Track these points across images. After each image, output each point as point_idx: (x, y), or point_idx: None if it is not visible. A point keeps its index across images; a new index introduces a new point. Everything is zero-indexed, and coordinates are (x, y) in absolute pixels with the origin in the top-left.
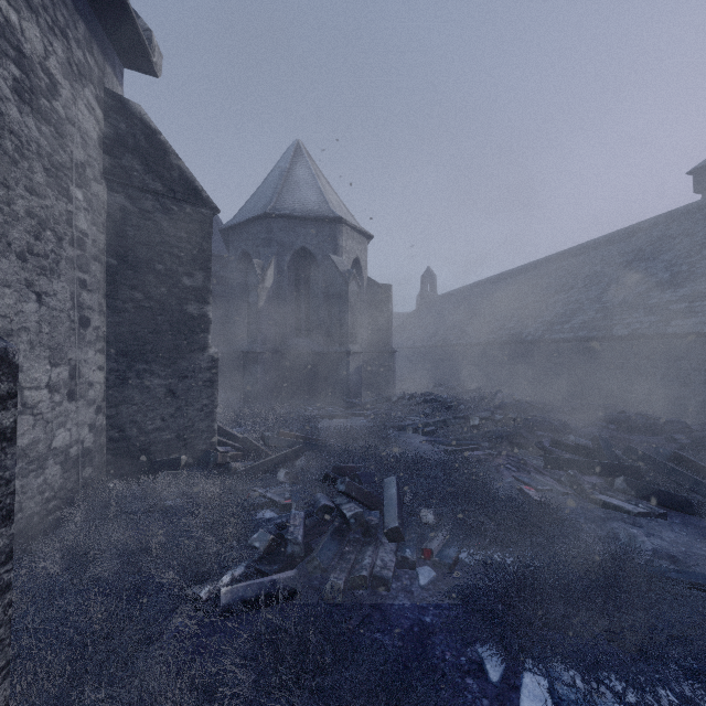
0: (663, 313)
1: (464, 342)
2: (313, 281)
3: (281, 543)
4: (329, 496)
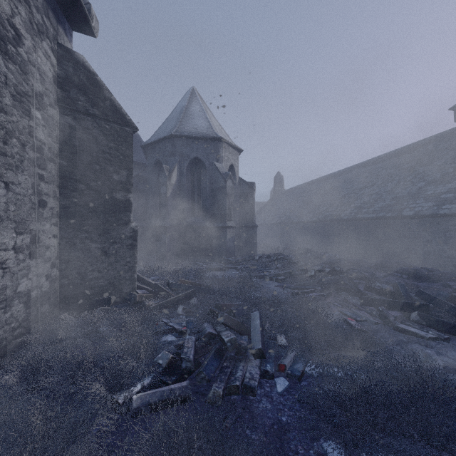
0: (437, 200)
1: (302, 220)
2: (203, 180)
3: (178, 359)
4: (212, 325)
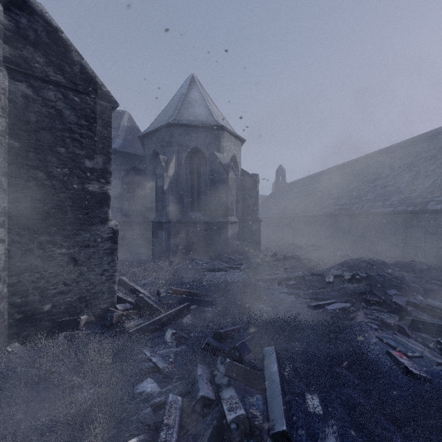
0: None
1: (308, 214)
2: (203, 171)
3: None
4: (209, 369)
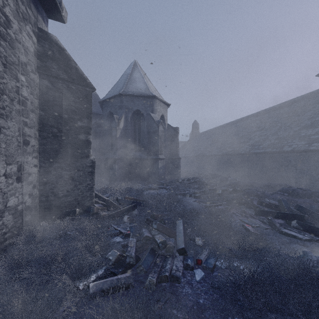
0: (308, 140)
1: (212, 154)
2: (142, 125)
3: (124, 256)
4: (148, 230)
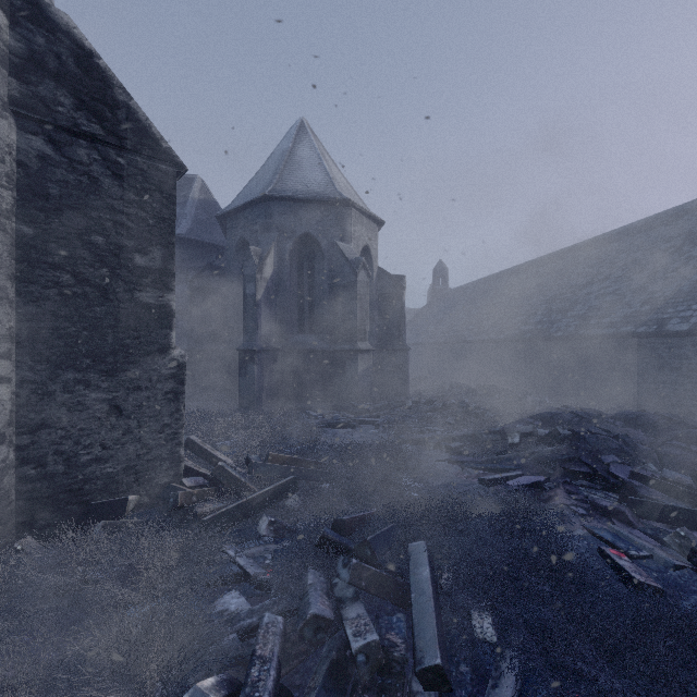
0: None
1: (483, 338)
2: (318, 271)
3: (240, 688)
4: (326, 576)
